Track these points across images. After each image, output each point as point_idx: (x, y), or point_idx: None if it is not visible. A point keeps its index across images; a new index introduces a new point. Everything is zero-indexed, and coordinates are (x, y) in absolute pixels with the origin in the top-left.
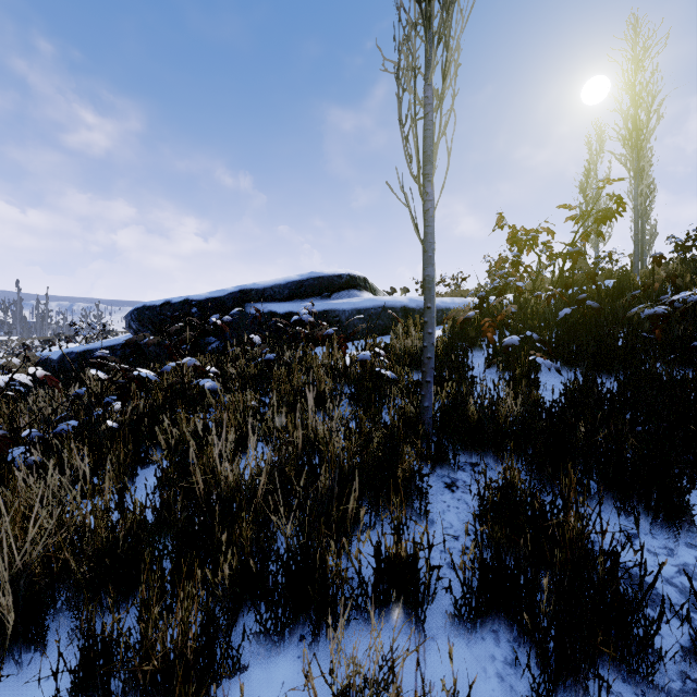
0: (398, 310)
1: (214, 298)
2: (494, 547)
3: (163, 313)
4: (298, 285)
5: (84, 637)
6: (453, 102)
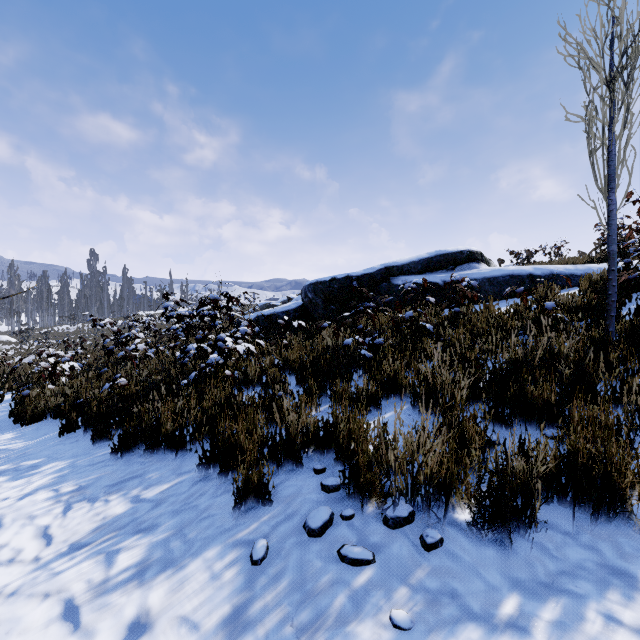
0: (524, 278)
1: (367, 274)
2: None
3: (332, 286)
4: (428, 261)
5: (494, 399)
6: (628, 139)
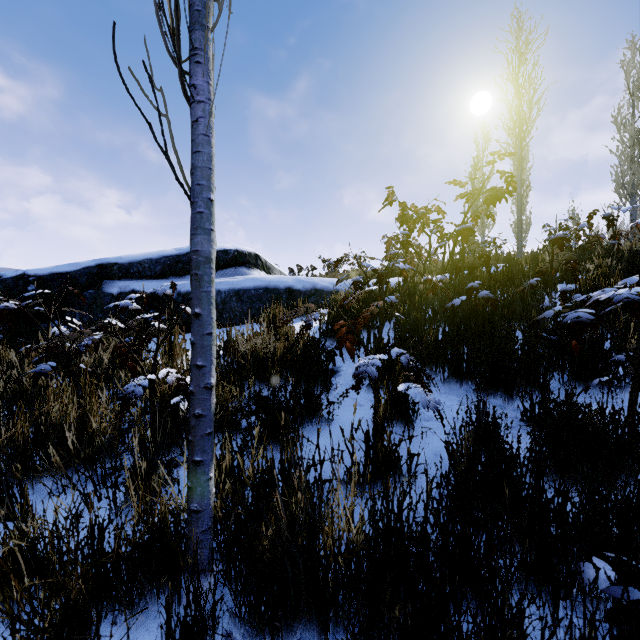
0: (281, 292)
1: (60, 274)
2: None
3: None
4: (175, 261)
5: None
6: None
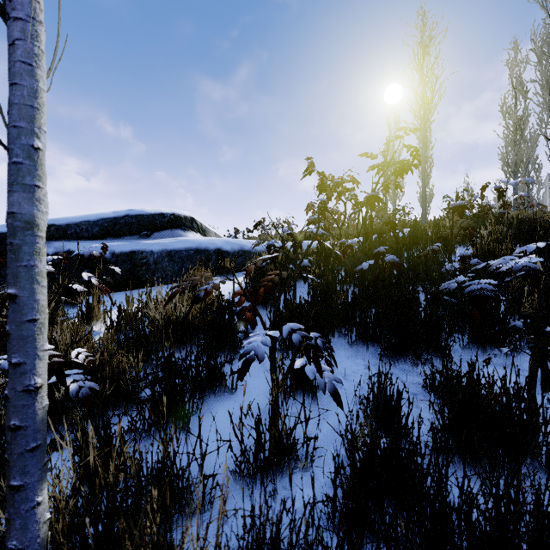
0: (211, 253)
1: None
2: None
3: None
4: (112, 223)
5: None
6: None
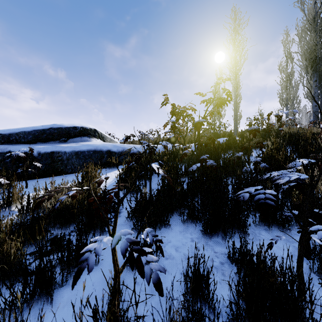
0: (104, 153)
1: None
2: None
3: None
4: (41, 133)
5: None
6: None
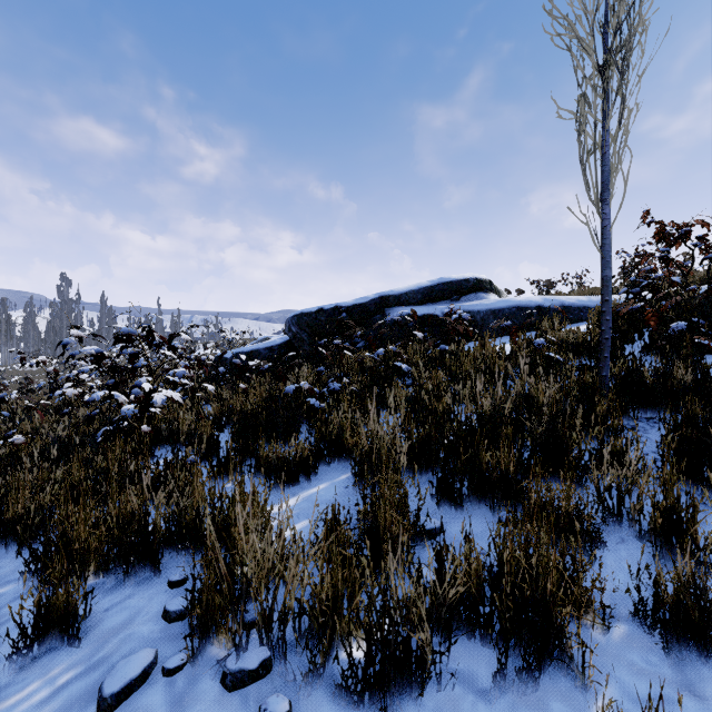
0: (532, 310)
1: (359, 305)
2: (686, 442)
3: (318, 318)
4: (430, 290)
5: (442, 469)
6: (626, 140)
